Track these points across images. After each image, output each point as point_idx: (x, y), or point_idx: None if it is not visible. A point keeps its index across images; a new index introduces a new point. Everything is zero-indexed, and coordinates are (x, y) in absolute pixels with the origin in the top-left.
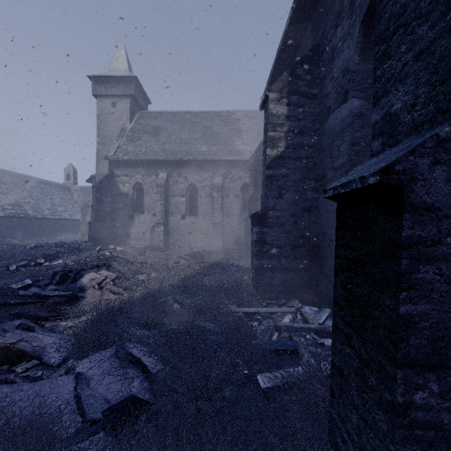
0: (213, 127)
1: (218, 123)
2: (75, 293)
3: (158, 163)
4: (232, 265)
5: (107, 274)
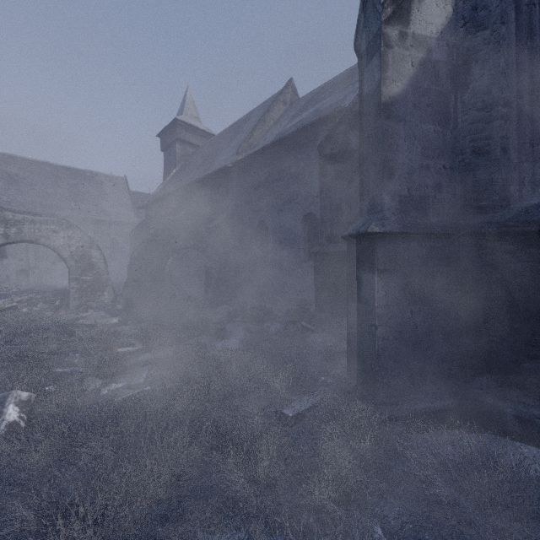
0: (79, 185)
1: (84, 183)
2: None
3: None
4: None
5: None
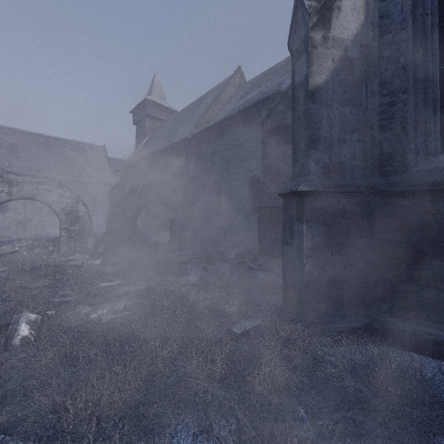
0: (66, 153)
1: (70, 151)
2: None
3: None
4: None
5: None
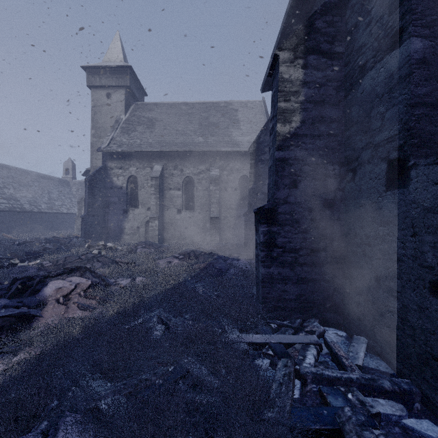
0: (210, 118)
1: (216, 114)
2: (27, 312)
3: (153, 155)
4: (230, 266)
5: (79, 282)
